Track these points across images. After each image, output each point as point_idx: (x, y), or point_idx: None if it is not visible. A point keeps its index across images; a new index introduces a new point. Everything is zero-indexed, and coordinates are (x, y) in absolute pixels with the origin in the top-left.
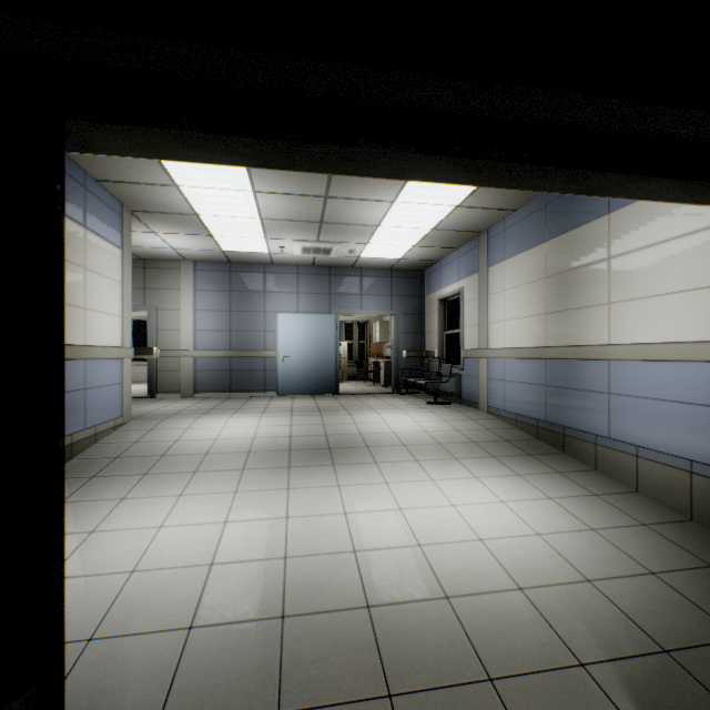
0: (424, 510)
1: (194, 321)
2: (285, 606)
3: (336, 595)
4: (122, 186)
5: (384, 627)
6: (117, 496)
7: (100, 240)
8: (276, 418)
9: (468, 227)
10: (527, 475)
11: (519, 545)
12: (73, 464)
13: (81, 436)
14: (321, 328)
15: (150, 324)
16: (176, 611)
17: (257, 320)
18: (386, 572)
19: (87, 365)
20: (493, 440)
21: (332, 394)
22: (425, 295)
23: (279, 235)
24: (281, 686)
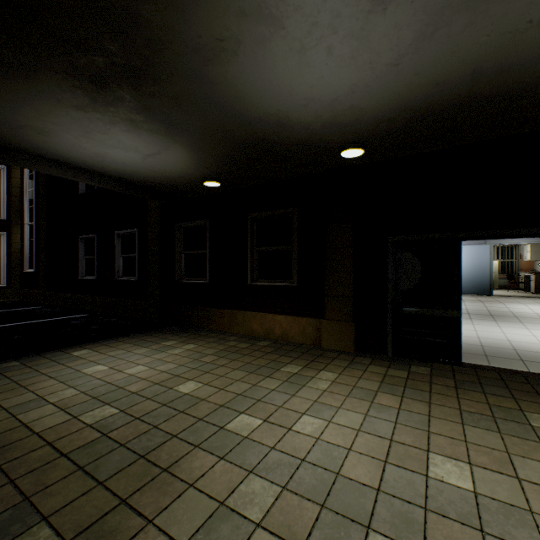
0: None
1: None
2: (481, 344)
3: (501, 346)
4: None
5: (520, 353)
6: None
7: None
8: None
9: None
10: None
11: None
12: None
13: None
14: (477, 254)
15: None
16: None
17: None
18: (523, 346)
19: None
20: None
21: (486, 295)
22: None
23: None
24: (484, 353)
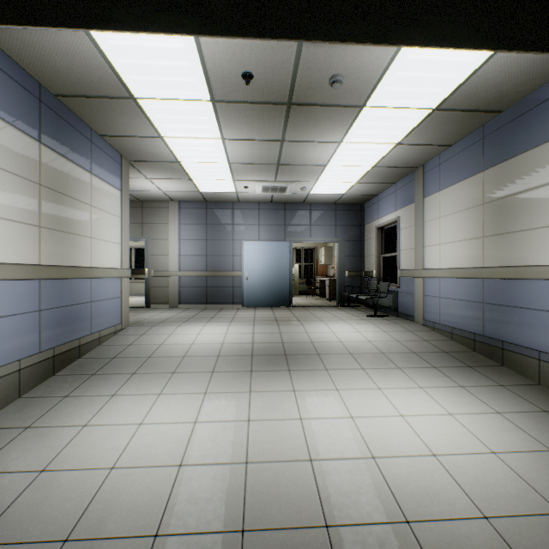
0: (374, 420)
1: (179, 248)
2: (245, 518)
3: (294, 509)
4: (120, 140)
5: None
6: (109, 392)
7: (103, 183)
8: (241, 327)
9: (405, 164)
10: (470, 387)
11: (475, 464)
12: (80, 362)
13: (87, 339)
14: (277, 253)
15: (146, 251)
16: (145, 515)
17: (227, 246)
18: (342, 487)
19: (92, 283)
20: (431, 351)
21: (286, 306)
22: (364, 225)
23: (243, 177)
24: None
